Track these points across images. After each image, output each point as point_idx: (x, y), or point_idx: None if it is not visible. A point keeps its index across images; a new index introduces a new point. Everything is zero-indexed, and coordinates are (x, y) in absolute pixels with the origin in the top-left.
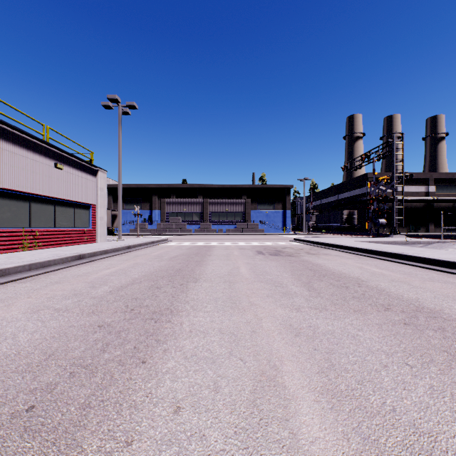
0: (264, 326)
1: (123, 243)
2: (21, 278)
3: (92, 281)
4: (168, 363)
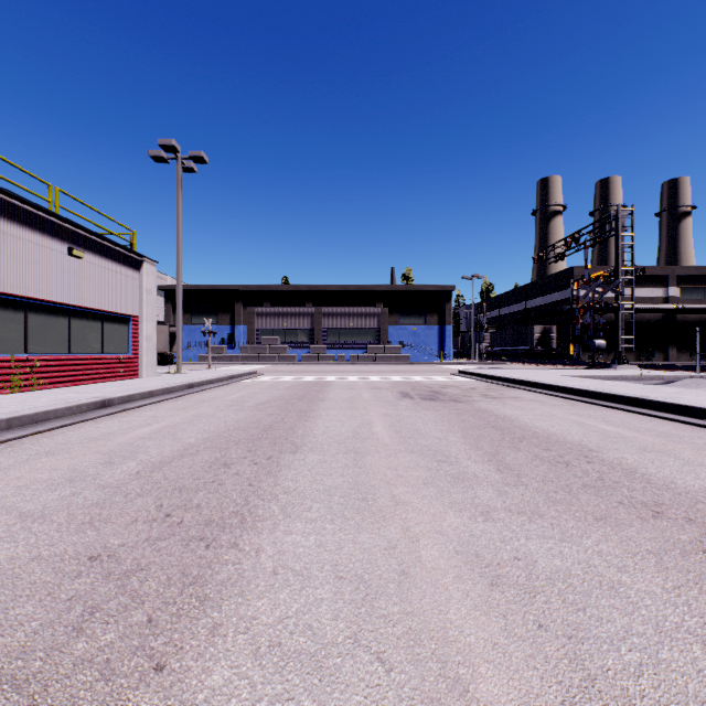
0: (425, 559)
1: (183, 378)
2: None
3: (111, 450)
4: (214, 673)
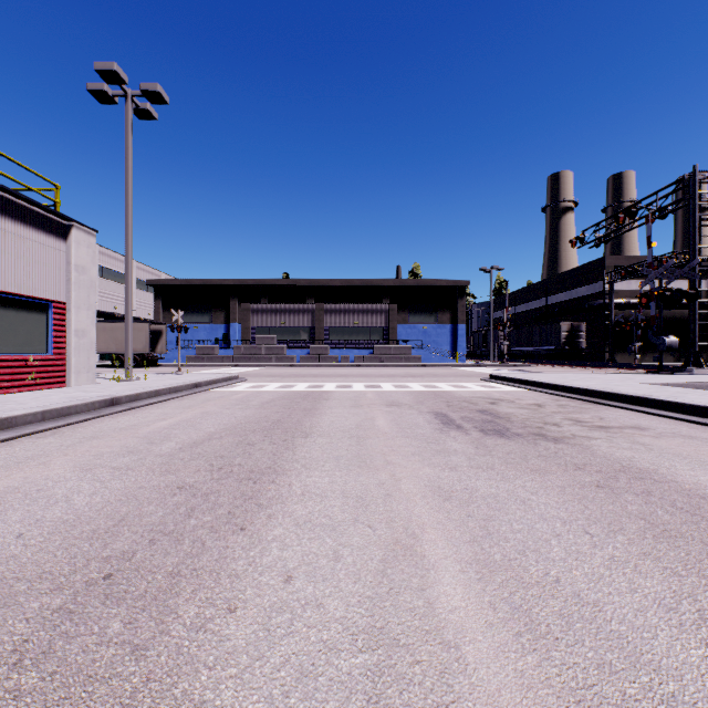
0: None
1: (116, 389)
2: None
3: None
4: None
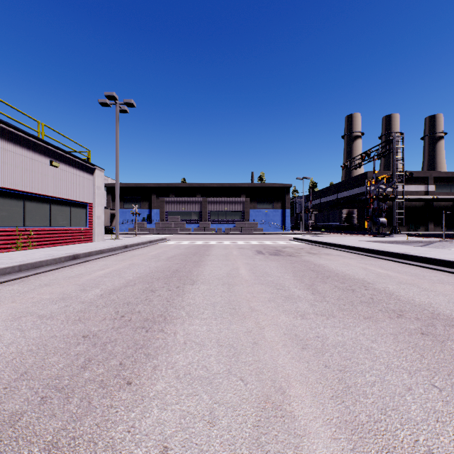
0: (267, 337)
1: (120, 242)
2: (9, 280)
3: (83, 283)
4: (157, 385)
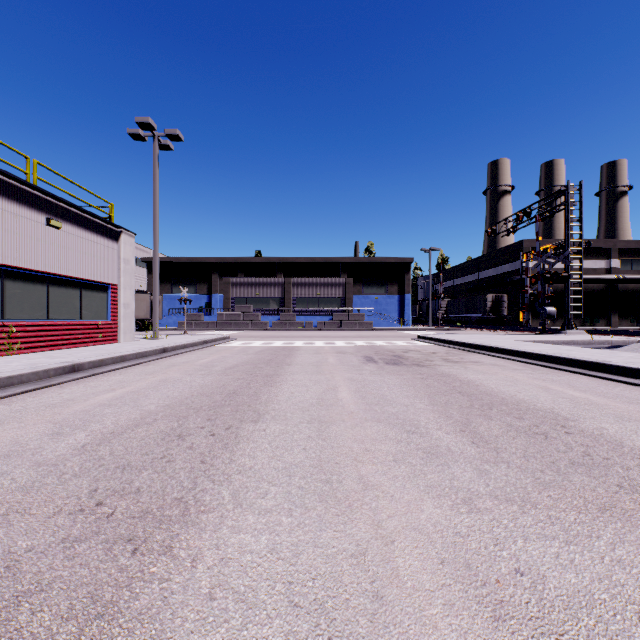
0: (403, 572)
1: (158, 343)
2: None
3: (65, 418)
4: None
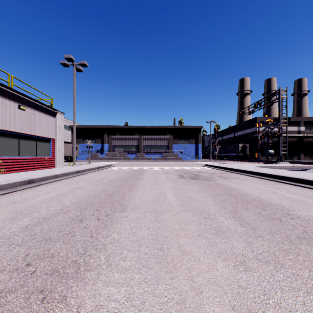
0: None
1: (75, 168)
2: None
3: (20, 209)
4: None
